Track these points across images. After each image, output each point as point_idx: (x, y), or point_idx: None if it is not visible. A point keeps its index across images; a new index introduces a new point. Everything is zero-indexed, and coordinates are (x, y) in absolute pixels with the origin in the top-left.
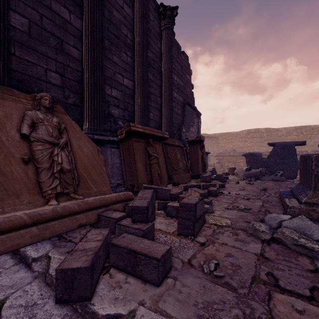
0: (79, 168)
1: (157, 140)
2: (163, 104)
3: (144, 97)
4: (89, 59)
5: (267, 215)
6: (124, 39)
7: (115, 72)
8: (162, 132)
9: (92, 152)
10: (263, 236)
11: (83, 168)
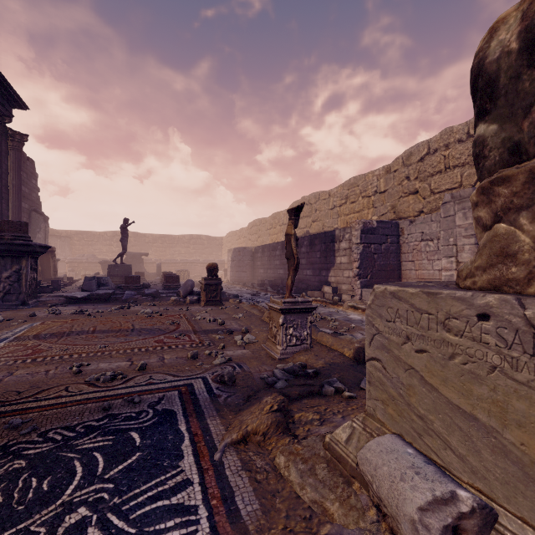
0: None
1: None
2: (11, 216)
3: (1, 217)
4: None
5: None
6: None
7: None
8: None
9: None
10: None
11: None
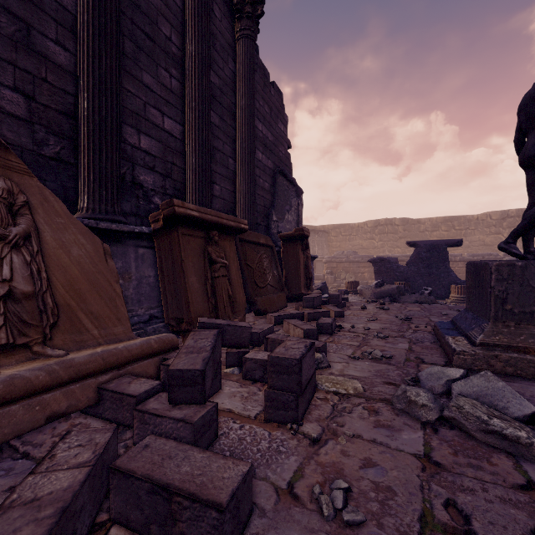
0: (58, 288)
1: (226, 233)
2: (238, 170)
3: (204, 155)
4: (91, 70)
5: (421, 367)
6: (166, 43)
7: (146, 104)
8: (236, 220)
9: (93, 256)
10: (425, 414)
11: (70, 289)
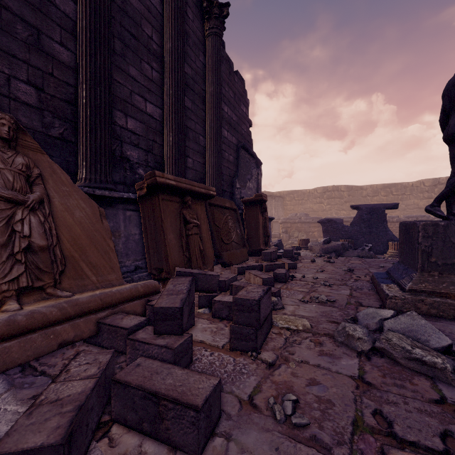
0: (64, 243)
1: (198, 199)
2: (207, 146)
3: (179, 133)
4: (88, 66)
5: (359, 309)
6: (148, 42)
7: (132, 92)
8: (206, 187)
9: (91, 217)
10: (360, 345)
11: (74, 244)
